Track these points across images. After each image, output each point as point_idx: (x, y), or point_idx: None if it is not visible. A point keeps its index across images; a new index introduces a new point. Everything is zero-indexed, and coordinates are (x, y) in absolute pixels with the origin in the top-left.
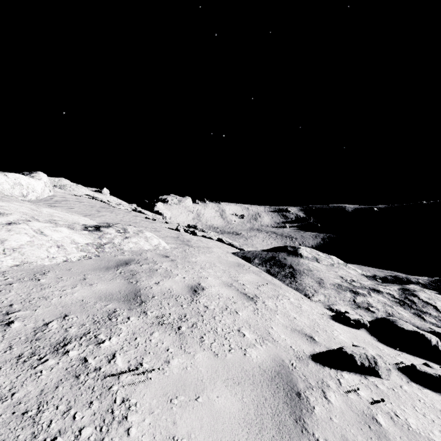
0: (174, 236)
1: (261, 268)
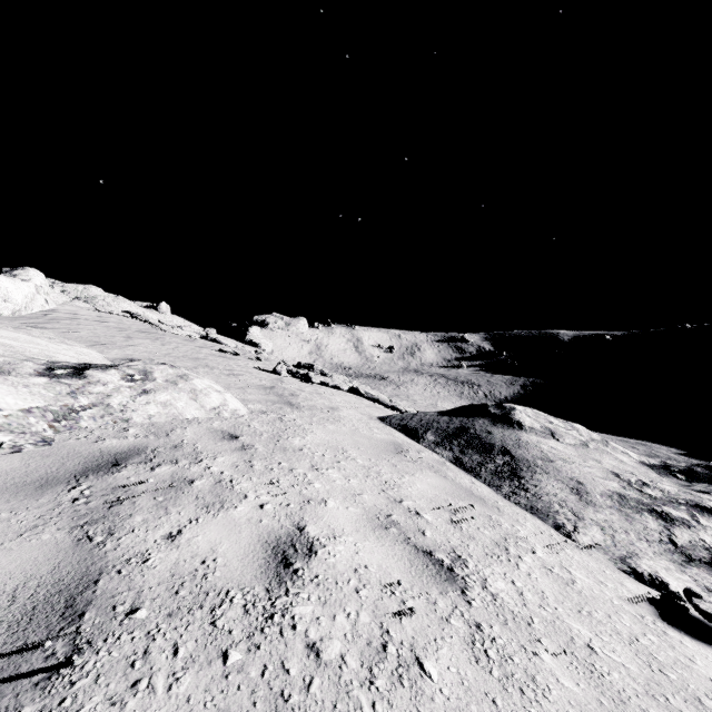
0: (266, 385)
1: (442, 453)
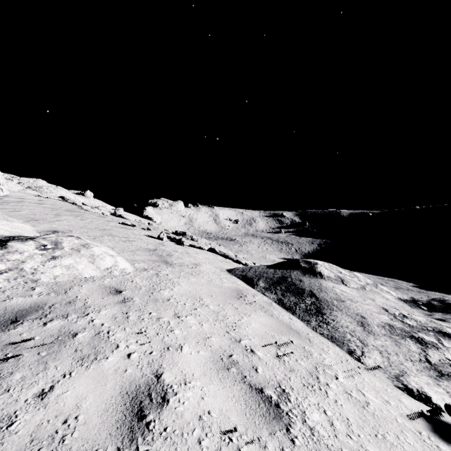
0: (151, 248)
1: (270, 296)
